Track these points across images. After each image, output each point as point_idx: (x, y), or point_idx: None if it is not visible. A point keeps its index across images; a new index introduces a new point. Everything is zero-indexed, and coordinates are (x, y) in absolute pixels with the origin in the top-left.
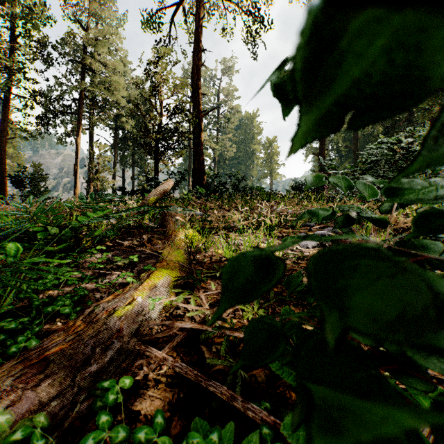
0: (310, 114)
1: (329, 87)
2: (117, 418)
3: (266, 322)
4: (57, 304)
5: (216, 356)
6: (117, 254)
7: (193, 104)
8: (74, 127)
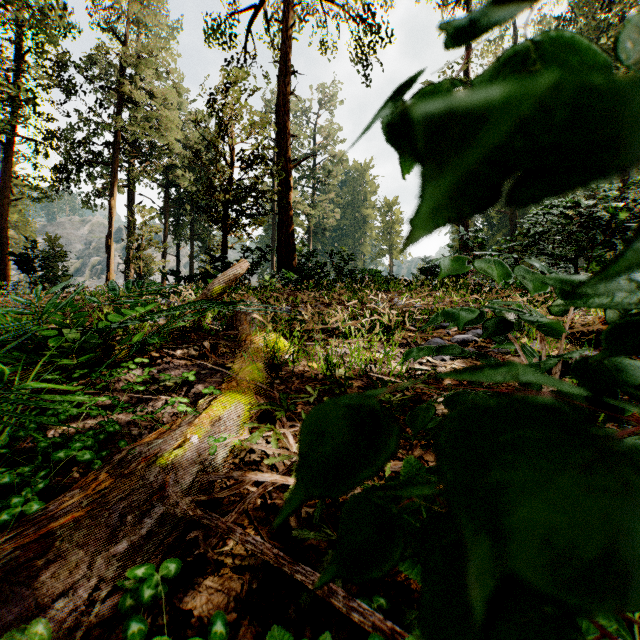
0: (441, 180)
1: (475, 133)
2: (158, 622)
3: (374, 502)
4: (73, 446)
5: (308, 524)
6: (166, 369)
7: (279, 150)
8: (107, 184)
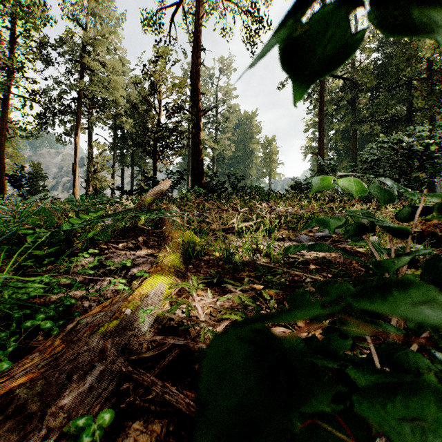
0: None
1: None
2: None
3: None
4: (38, 317)
5: None
6: (111, 257)
7: (192, 103)
8: (73, 127)
